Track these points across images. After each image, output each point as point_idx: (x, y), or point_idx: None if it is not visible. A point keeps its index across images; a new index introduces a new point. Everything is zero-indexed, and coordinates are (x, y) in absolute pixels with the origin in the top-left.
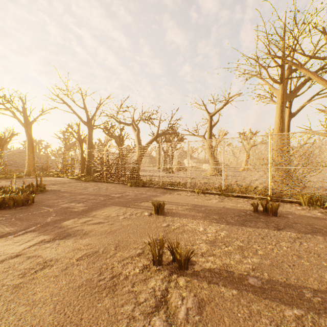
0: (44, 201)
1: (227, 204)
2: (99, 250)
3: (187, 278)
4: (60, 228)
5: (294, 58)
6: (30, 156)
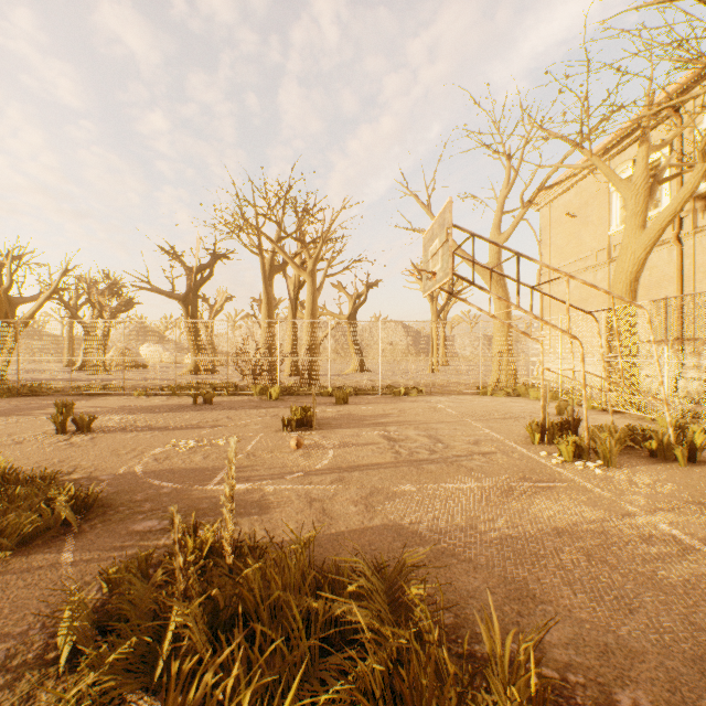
0: None
1: (171, 402)
2: None
3: (89, 434)
4: None
5: (264, 233)
6: None
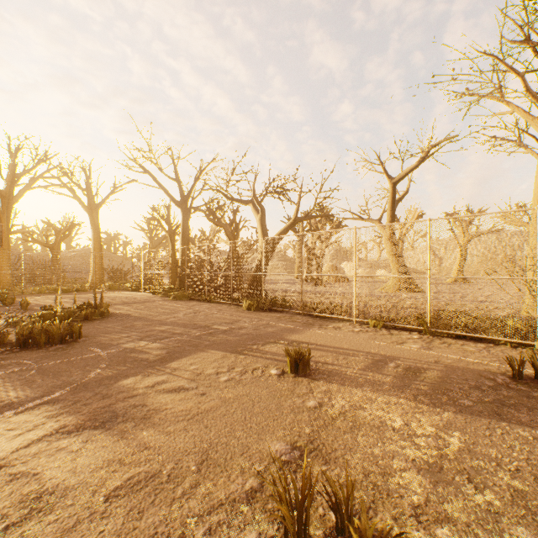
0: (99, 335)
1: (443, 356)
2: (163, 468)
3: None
4: (104, 397)
5: None
6: (96, 258)
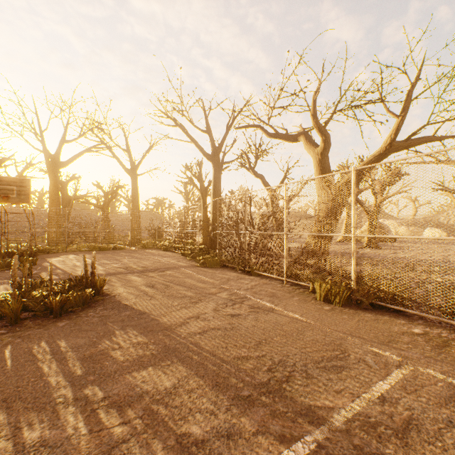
0: None
1: None
2: None
3: None
4: None
5: None
6: (135, 217)
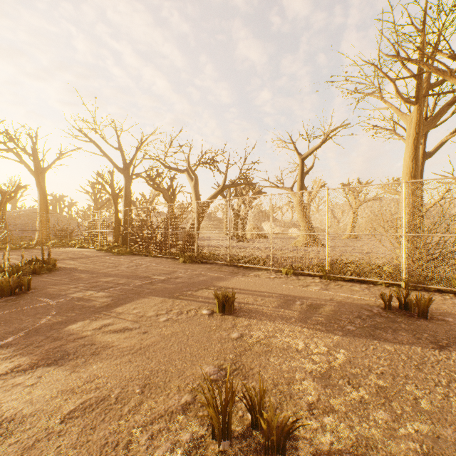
0: (47, 287)
1: (336, 294)
2: (112, 393)
3: None
4: (55, 339)
5: (440, 61)
6: (43, 218)
